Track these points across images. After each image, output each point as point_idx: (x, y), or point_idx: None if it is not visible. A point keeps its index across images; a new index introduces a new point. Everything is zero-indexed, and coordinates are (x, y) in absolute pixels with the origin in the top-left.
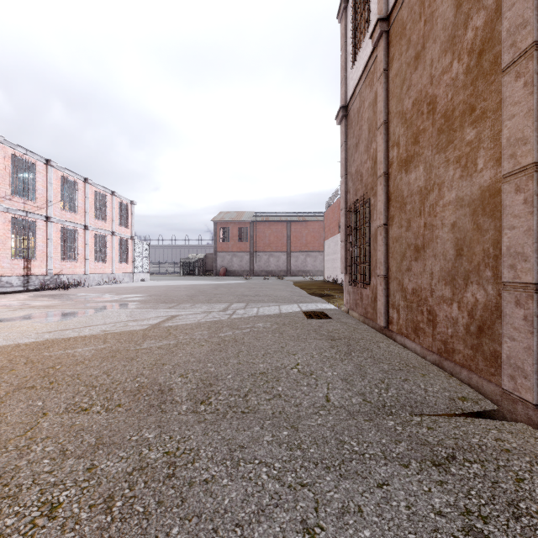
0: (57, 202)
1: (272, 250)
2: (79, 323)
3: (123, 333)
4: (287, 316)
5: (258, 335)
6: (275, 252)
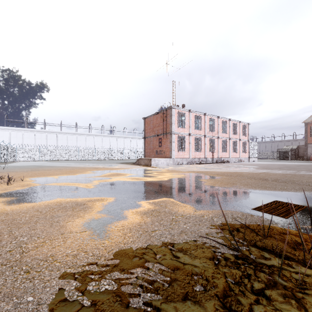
0: (220, 130)
1: None
2: (239, 170)
3: (253, 172)
4: None
5: (301, 177)
6: None
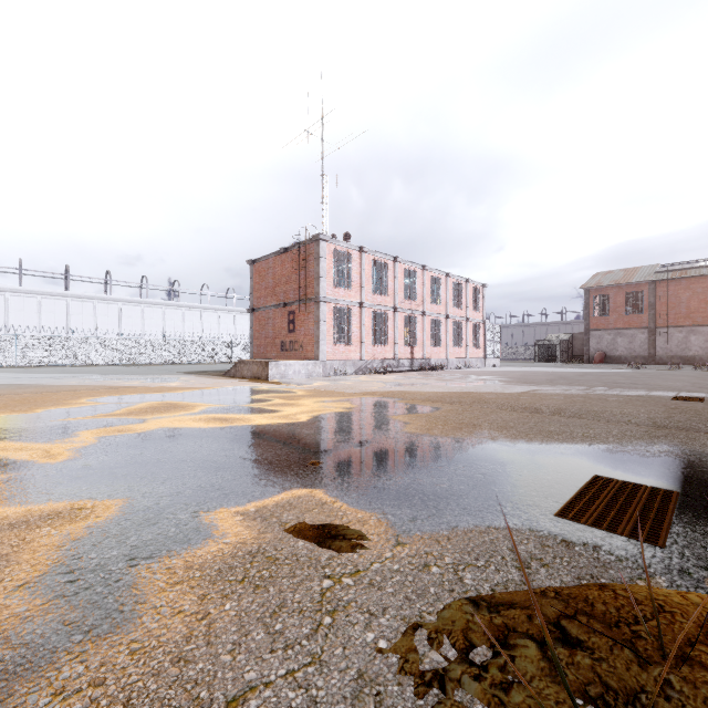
0: (428, 298)
1: (694, 323)
2: (472, 388)
3: (504, 393)
4: (648, 397)
5: (604, 402)
6: (700, 326)
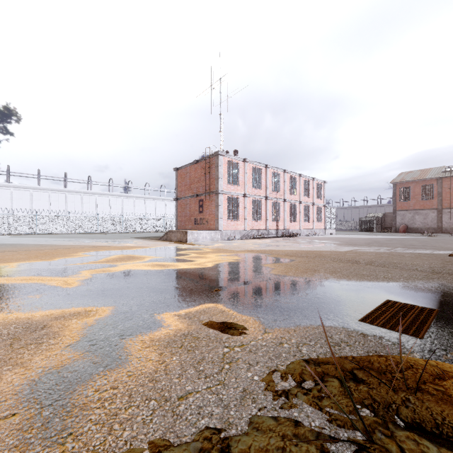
0: (288, 190)
1: None
2: (316, 248)
3: (336, 251)
4: (432, 254)
5: (402, 257)
6: None
